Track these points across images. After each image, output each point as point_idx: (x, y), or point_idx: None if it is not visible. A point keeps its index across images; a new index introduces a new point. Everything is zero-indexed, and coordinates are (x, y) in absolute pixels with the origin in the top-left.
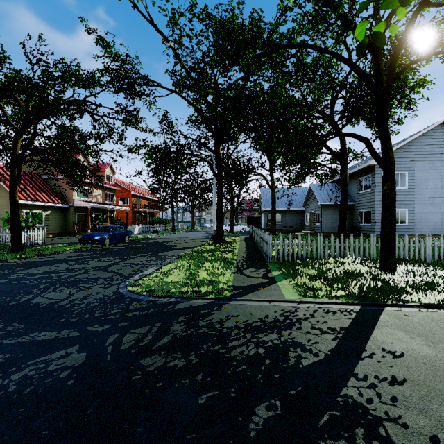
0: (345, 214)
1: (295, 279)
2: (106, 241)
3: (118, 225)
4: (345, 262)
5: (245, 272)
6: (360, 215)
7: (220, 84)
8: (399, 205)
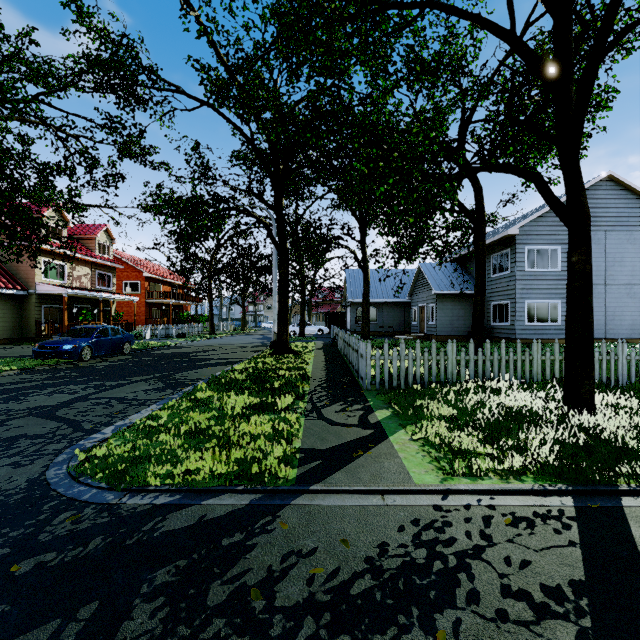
0: (482, 308)
1: (419, 427)
2: (85, 353)
3: (119, 324)
4: (494, 388)
5: (327, 413)
6: (492, 310)
7: (283, 94)
8: (548, 294)
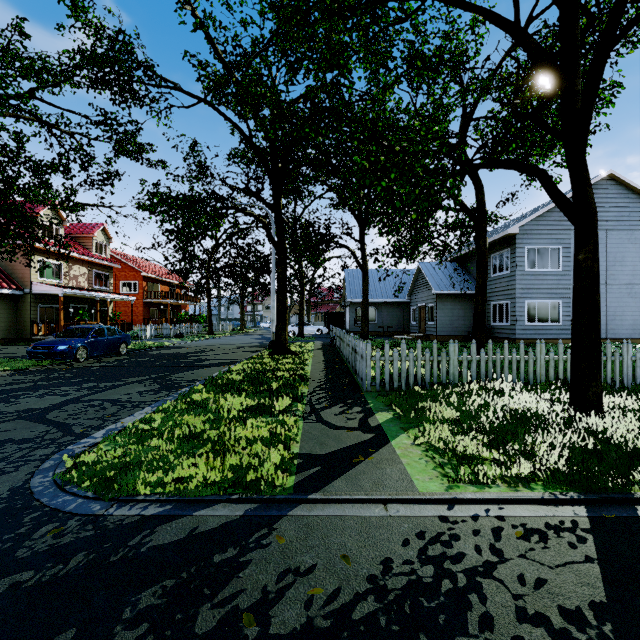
0: (483, 307)
1: (422, 430)
2: (80, 354)
3: (117, 324)
4: (497, 390)
5: (326, 415)
6: (492, 310)
7: (281, 91)
8: (549, 294)
